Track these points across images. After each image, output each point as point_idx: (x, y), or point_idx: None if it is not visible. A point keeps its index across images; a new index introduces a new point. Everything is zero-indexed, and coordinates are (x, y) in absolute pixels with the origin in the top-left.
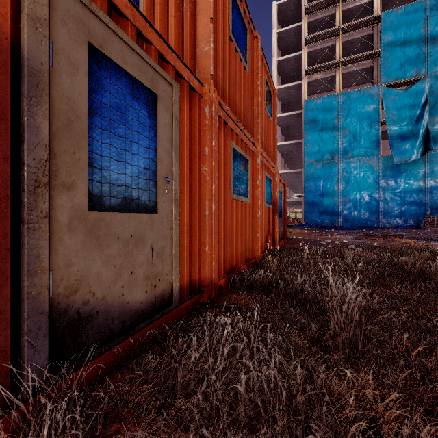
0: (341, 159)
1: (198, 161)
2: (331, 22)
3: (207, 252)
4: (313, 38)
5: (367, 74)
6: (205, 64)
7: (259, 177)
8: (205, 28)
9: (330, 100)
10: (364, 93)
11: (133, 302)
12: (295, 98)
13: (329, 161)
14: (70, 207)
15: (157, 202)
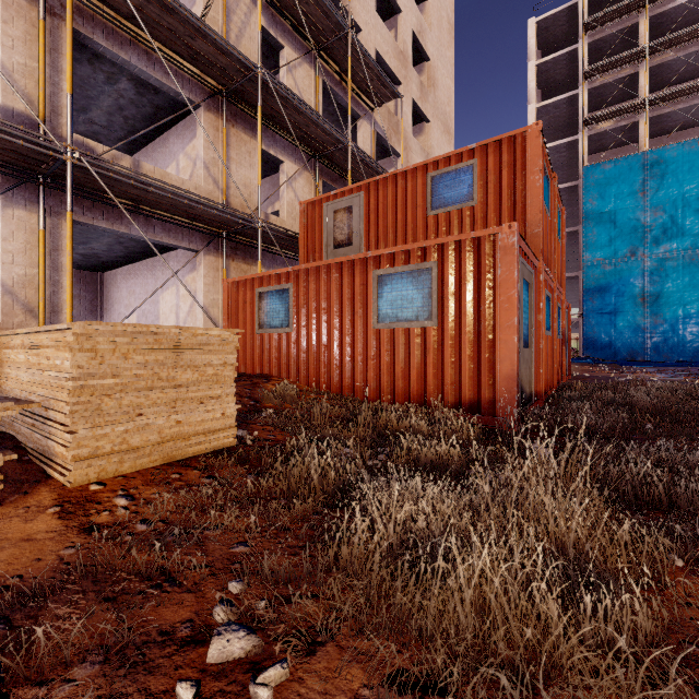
0: (649, 255)
1: (536, 313)
2: (630, 37)
3: (542, 373)
4: (599, 68)
5: (698, 113)
6: (535, 242)
7: (556, 311)
8: (535, 216)
9: (629, 163)
10: (691, 147)
11: (527, 392)
12: (566, 160)
13: (627, 259)
14: (521, 346)
15: (529, 342)
